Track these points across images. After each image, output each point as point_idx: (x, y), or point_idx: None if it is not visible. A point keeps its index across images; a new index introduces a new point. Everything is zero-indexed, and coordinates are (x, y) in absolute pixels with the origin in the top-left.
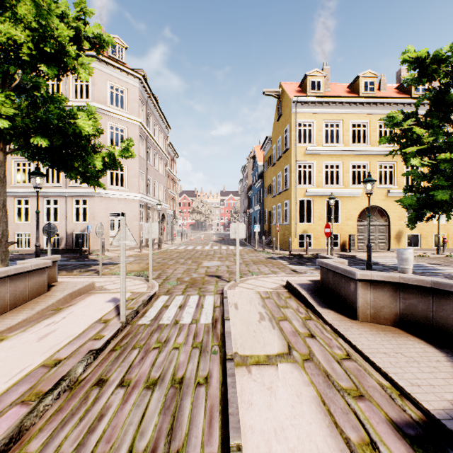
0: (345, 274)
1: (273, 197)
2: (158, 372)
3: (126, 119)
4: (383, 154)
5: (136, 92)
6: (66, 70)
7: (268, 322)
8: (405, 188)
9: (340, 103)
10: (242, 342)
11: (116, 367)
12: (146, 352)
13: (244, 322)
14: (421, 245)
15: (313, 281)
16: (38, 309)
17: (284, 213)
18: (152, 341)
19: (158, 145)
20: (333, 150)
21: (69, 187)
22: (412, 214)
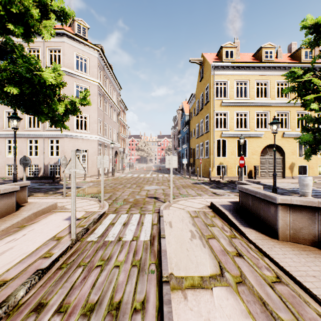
0: (265, 199)
1: (197, 138)
2: (97, 295)
3: (88, 80)
4: (280, 105)
5: (95, 60)
6: (31, 31)
7: (199, 240)
8: (303, 129)
9: (248, 67)
10: (177, 262)
11: (58, 288)
12: (89, 270)
13: (178, 240)
14: (309, 173)
15: (233, 202)
16: (3, 227)
17: (205, 150)
18: (96, 259)
19: (112, 100)
20: (242, 102)
21: (45, 130)
22: (308, 149)
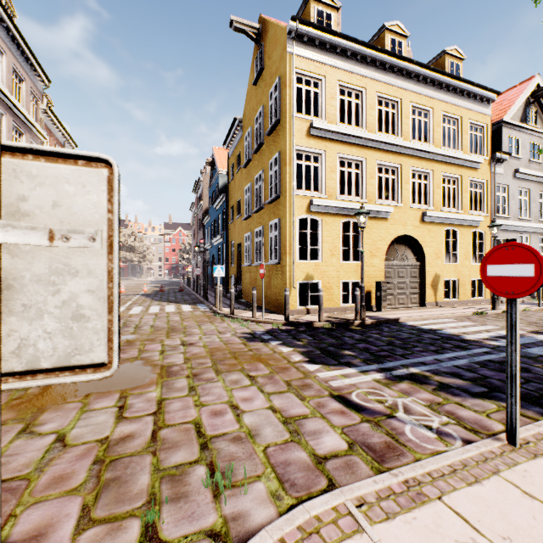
0: None
1: (246, 220)
2: None
3: None
4: (418, 156)
5: None
6: None
7: None
8: None
9: (363, 58)
10: None
11: None
12: None
13: None
14: (459, 295)
15: None
16: None
17: (269, 243)
18: None
19: (6, 94)
20: (354, 135)
21: None
22: None
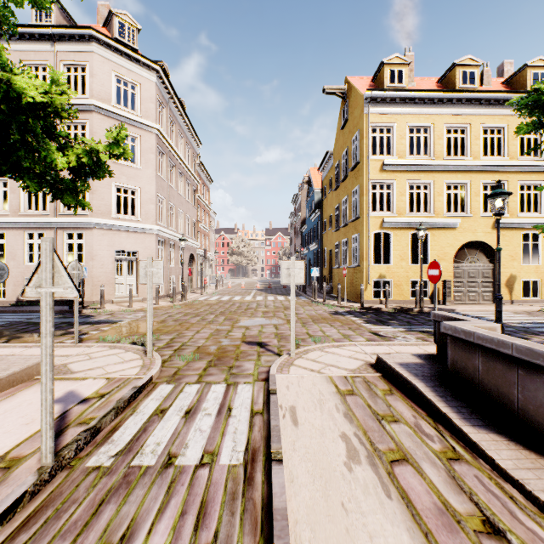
0: (531, 361)
1: (336, 232)
2: None
3: (138, 124)
4: (489, 170)
5: (152, 88)
6: None
7: (369, 469)
8: None
9: (430, 100)
10: None
11: None
12: None
13: (315, 469)
14: (541, 295)
15: (425, 358)
16: None
17: (352, 251)
18: (89, 540)
19: (185, 163)
20: (421, 164)
21: (58, 215)
22: None
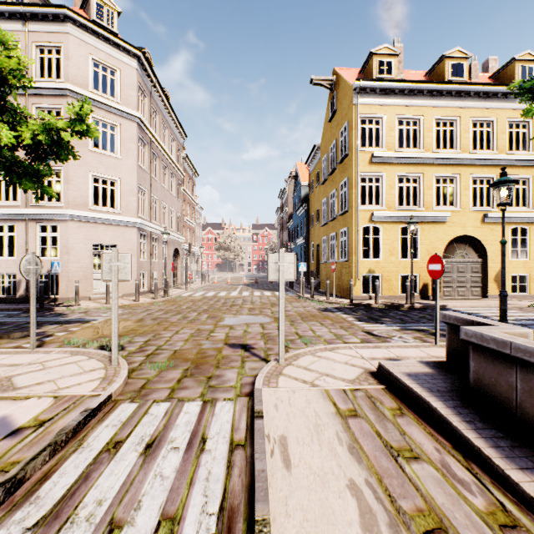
0: None
1: (323, 226)
2: None
3: (118, 111)
4: (478, 164)
5: (133, 75)
6: None
7: None
8: None
9: (420, 92)
10: None
11: None
12: None
13: None
14: (529, 290)
15: (434, 366)
16: None
17: (340, 246)
18: None
19: (169, 155)
20: (411, 157)
21: (30, 206)
22: None
